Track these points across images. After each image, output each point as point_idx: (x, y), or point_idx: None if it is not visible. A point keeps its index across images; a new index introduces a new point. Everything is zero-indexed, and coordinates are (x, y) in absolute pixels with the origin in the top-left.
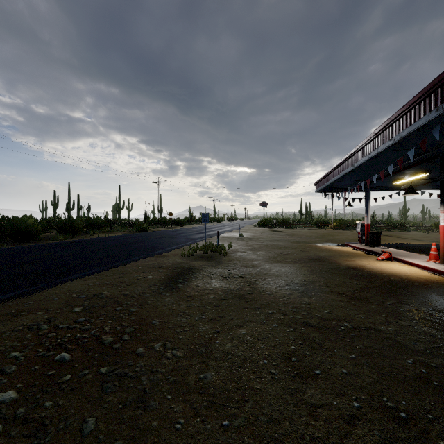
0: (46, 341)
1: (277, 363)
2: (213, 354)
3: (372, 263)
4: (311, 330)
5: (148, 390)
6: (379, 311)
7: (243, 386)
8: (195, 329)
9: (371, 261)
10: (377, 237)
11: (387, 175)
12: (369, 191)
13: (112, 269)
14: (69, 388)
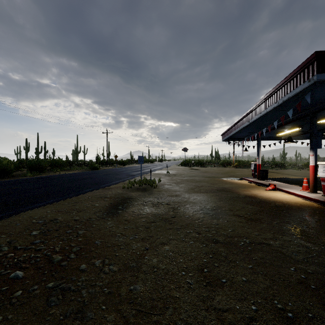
0: (5, 261)
1: (192, 274)
2: (142, 268)
3: (263, 193)
4: (218, 246)
5: (87, 302)
6: (269, 229)
7: (165, 295)
8: (129, 247)
9: (261, 191)
10: (265, 173)
11: (272, 128)
12: (260, 140)
13: (67, 199)
14: (18, 303)
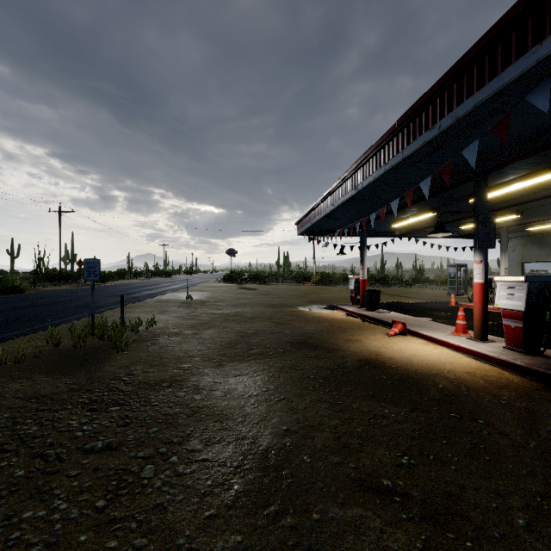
0: None
1: None
2: None
3: (387, 345)
4: None
5: None
6: None
7: None
8: None
9: (381, 338)
10: (376, 297)
11: (391, 211)
12: (365, 234)
13: None
14: None
